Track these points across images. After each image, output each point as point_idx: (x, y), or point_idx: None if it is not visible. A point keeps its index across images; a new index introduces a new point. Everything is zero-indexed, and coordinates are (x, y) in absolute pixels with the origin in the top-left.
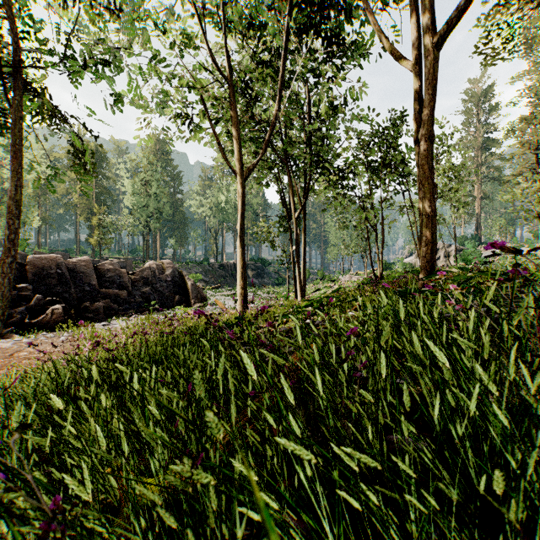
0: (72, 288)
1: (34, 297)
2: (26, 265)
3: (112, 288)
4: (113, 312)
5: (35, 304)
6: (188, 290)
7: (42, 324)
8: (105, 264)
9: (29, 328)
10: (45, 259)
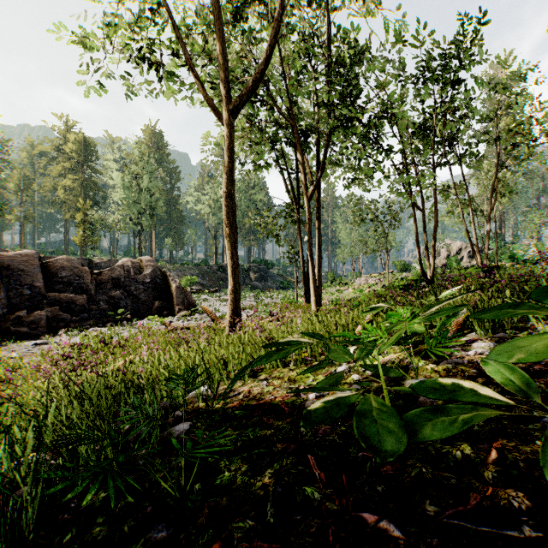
0: (2, 292)
1: None
2: None
3: (66, 292)
4: (62, 324)
5: None
6: (172, 294)
7: None
8: (58, 260)
9: None
10: None
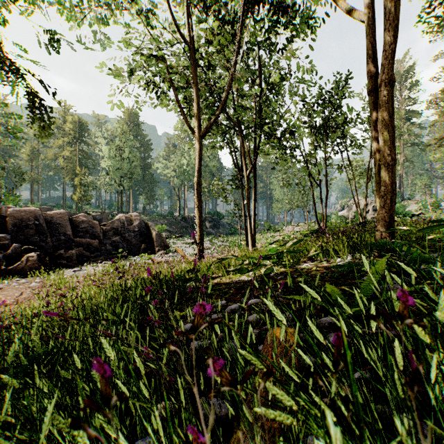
0: (48, 238)
1: (12, 246)
2: (7, 217)
3: (85, 238)
4: (85, 259)
5: (13, 252)
6: (153, 239)
7: (18, 270)
8: (79, 216)
9: (5, 274)
10: (25, 212)
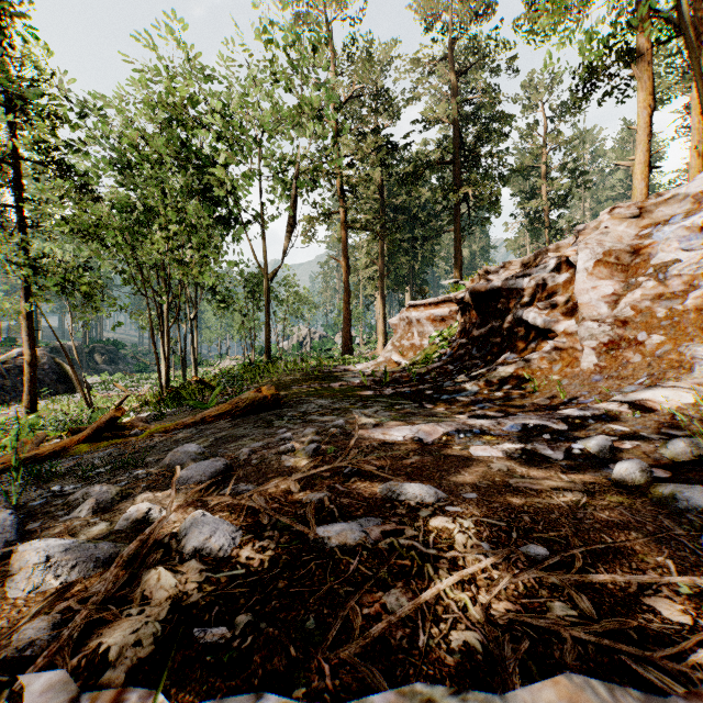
0: None
1: None
2: None
3: None
4: (7, 399)
5: None
6: (71, 377)
7: None
8: None
9: None
10: None
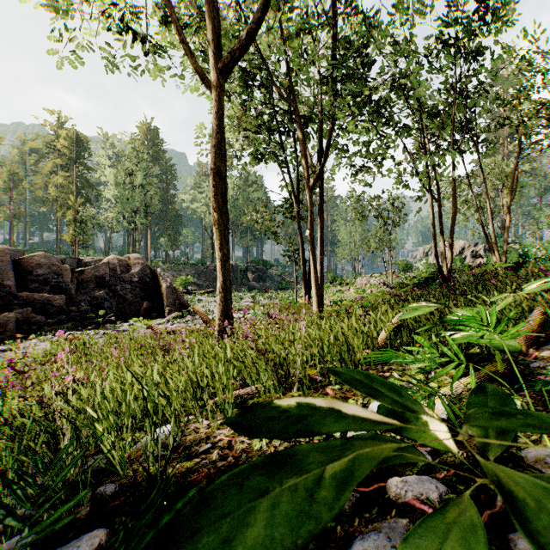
0: None
1: None
2: None
3: (43, 292)
4: (35, 327)
5: None
6: (162, 294)
7: None
8: (34, 257)
9: None
10: None
